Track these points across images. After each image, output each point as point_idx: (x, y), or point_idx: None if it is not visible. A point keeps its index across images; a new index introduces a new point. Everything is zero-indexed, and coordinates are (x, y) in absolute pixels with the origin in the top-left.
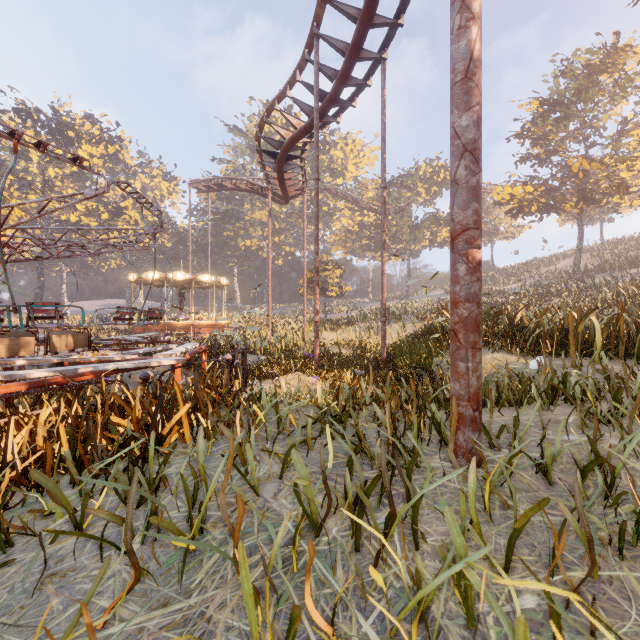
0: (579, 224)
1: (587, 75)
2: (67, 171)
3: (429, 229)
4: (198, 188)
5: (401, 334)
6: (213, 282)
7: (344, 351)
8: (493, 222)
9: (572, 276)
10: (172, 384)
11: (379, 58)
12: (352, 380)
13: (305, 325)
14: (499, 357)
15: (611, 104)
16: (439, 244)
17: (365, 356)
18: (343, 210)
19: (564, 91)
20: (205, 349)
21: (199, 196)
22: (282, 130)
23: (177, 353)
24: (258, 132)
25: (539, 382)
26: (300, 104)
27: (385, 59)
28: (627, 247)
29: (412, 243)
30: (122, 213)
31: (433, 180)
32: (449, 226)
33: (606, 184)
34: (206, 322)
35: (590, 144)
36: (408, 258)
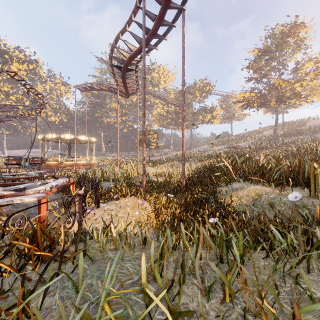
0: (276, 113)
1: (281, 37)
2: (5, 77)
3: (201, 114)
4: (80, 89)
5: (189, 168)
6: (87, 140)
7: (159, 179)
8: (232, 112)
9: (272, 139)
10: (39, 212)
11: (181, 8)
12: (166, 201)
13: (138, 164)
14: (259, 188)
15: (293, 53)
16: (206, 122)
17: (172, 182)
18: (158, 104)
19: (270, 45)
20: (73, 182)
21: (81, 94)
22: (124, 52)
23: (46, 188)
24: (110, 53)
25: (319, 220)
26: (134, 36)
27: (184, 9)
28: (295, 125)
29: (193, 121)
30: (37, 102)
31: (203, 90)
32: (211, 113)
33: (289, 93)
34: (83, 162)
35: (281, 73)
36: (191, 129)
